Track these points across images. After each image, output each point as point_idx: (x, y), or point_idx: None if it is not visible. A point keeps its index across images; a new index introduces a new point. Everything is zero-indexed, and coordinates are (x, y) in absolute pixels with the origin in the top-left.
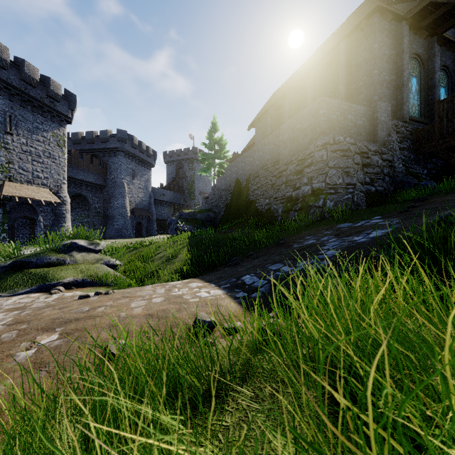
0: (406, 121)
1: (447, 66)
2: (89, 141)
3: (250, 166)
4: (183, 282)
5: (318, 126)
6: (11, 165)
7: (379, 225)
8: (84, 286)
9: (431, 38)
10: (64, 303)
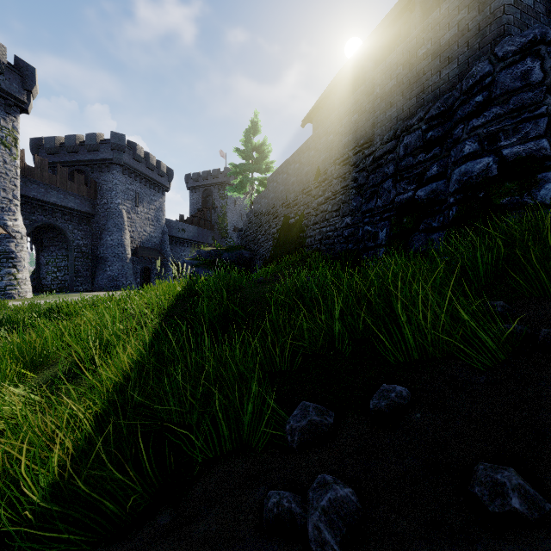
0: None
1: None
2: (70, 150)
3: (310, 164)
4: None
5: (492, 23)
6: None
7: None
8: None
9: None
10: None
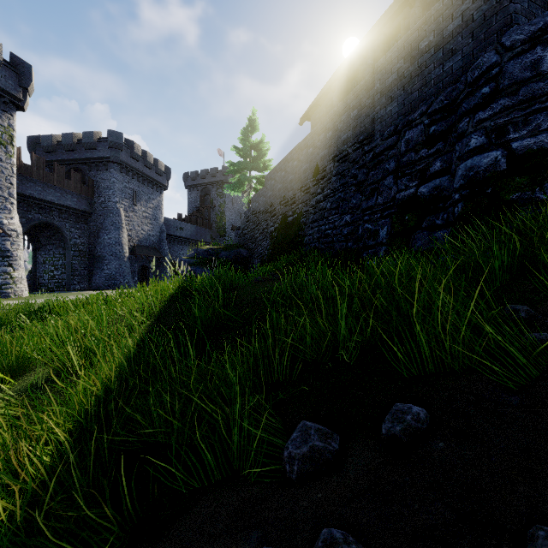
0: None
1: None
2: (67, 148)
3: (308, 162)
4: None
5: (498, 12)
6: None
7: None
8: None
9: None
10: None
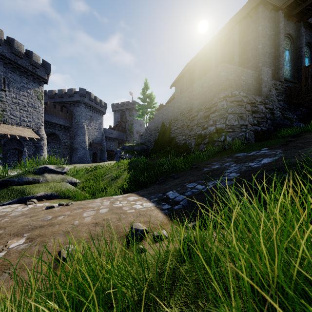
0: (281, 81)
1: (310, 43)
2: (60, 96)
3: (172, 113)
4: (124, 196)
5: (220, 84)
6: (5, 112)
7: (267, 154)
8: (52, 199)
9: (299, 23)
10: (34, 212)
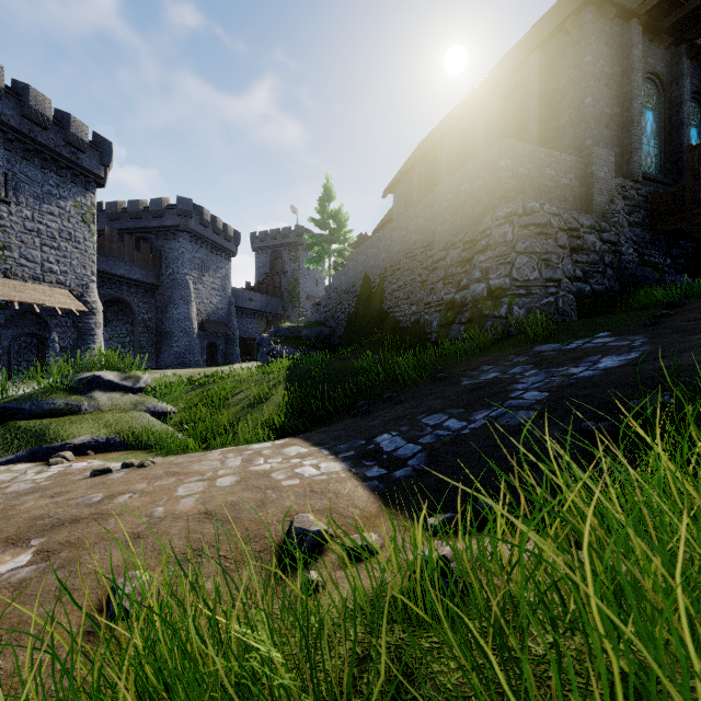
0: (637, 181)
1: None
2: (133, 216)
3: (387, 252)
4: (275, 445)
5: (498, 187)
6: (8, 252)
7: (611, 348)
8: (110, 450)
9: (677, 48)
10: (64, 484)
